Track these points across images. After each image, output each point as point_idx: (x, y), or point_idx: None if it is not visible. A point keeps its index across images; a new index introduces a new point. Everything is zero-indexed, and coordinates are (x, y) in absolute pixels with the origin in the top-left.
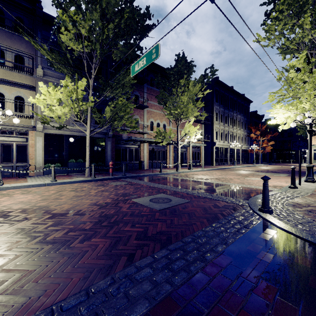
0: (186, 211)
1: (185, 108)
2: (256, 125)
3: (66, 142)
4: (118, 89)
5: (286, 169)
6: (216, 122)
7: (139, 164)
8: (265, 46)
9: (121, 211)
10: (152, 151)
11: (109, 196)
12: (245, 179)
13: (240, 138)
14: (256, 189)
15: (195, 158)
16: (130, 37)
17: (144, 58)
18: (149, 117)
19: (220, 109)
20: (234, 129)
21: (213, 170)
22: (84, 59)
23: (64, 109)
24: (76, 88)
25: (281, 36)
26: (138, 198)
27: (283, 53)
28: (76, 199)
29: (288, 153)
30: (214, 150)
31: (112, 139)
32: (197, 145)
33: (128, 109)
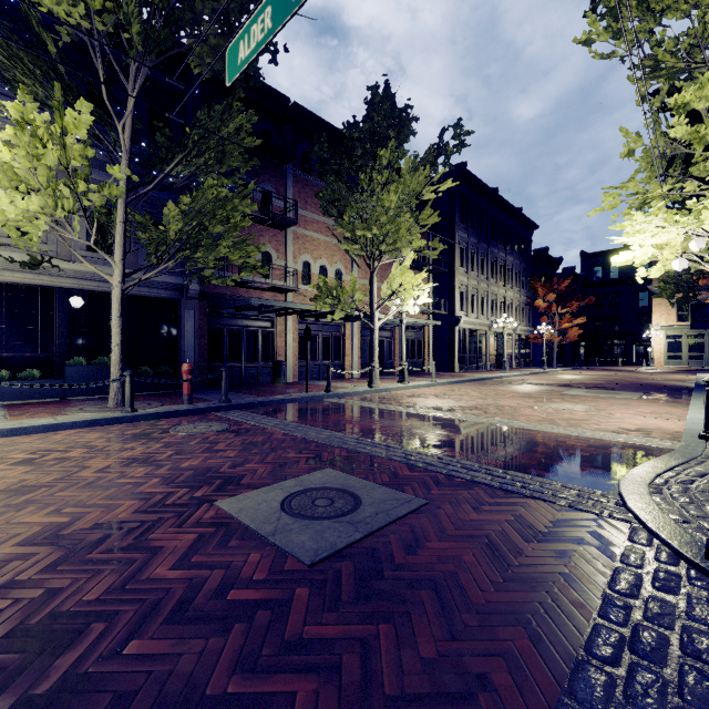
0: (424, 564)
1: (393, 225)
2: (547, 281)
3: (60, 308)
4: (204, 155)
5: (622, 380)
6: (460, 270)
7: (275, 370)
8: (604, 56)
9: (145, 579)
10: (307, 336)
11: (141, 487)
12: (550, 409)
13: (513, 308)
14: (603, 442)
15: (412, 354)
16: (239, 5)
17: (266, 10)
18: (301, 250)
19: (471, 240)
20: (500, 287)
21: (458, 384)
22: (95, 57)
23: (25, 201)
24: (60, 131)
25: (651, 25)
26: (240, 495)
27: (651, 77)
28: (3, 505)
29: (611, 345)
30: (456, 336)
31: (201, 304)
32: (417, 324)
33: (235, 215)
